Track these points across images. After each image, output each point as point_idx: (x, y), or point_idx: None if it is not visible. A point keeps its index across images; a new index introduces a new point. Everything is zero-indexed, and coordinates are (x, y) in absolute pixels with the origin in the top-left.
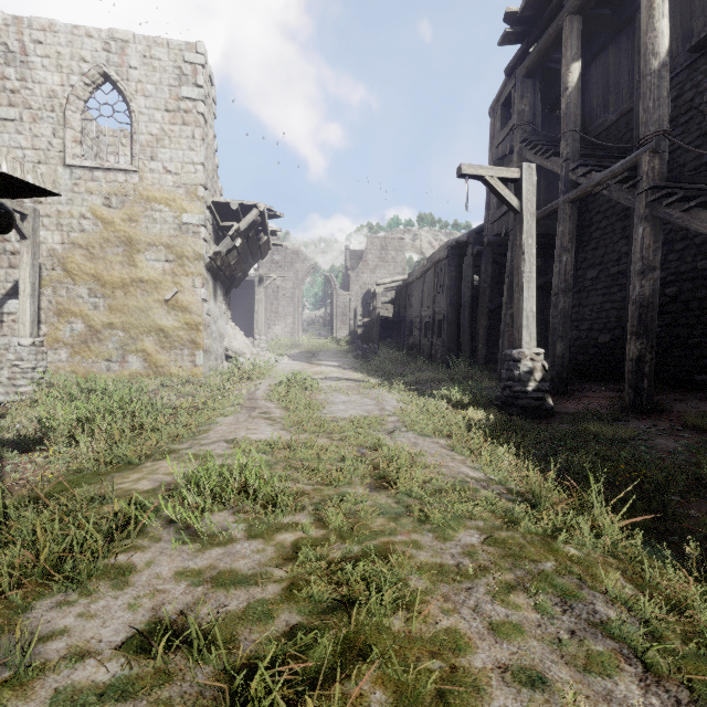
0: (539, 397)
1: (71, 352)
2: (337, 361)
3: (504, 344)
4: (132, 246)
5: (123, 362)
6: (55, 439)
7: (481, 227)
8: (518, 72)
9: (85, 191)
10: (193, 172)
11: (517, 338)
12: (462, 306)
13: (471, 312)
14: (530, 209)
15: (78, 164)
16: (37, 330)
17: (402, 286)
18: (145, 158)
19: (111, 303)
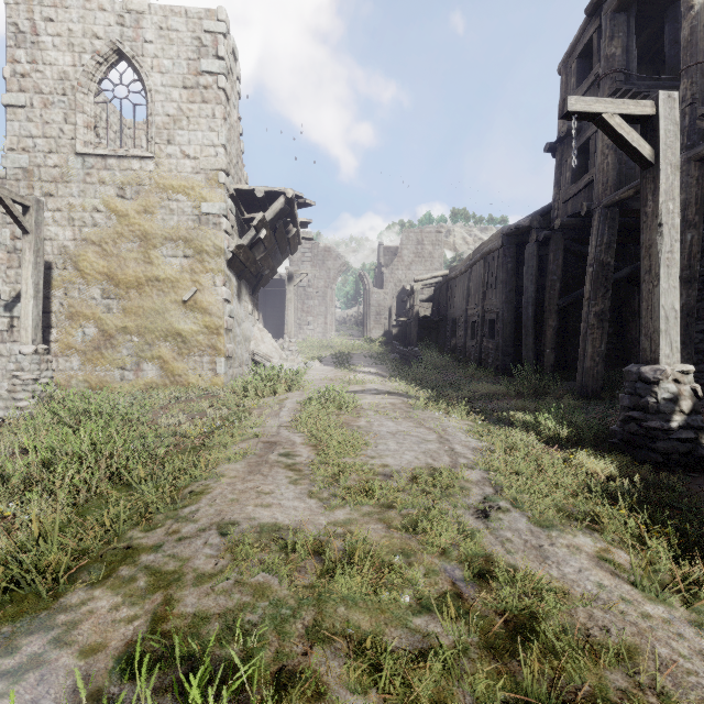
0: (692, 438)
1: (83, 360)
2: (374, 367)
3: (586, 349)
4: (147, 241)
5: (137, 371)
6: (2, 493)
7: (542, 210)
8: (606, 7)
9: (98, 181)
10: (214, 156)
11: (648, 349)
12: (523, 303)
13: (535, 310)
14: (671, 159)
15: (91, 151)
16: (41, 336)
17: (442, 282)
18: (161, 142)
19: (124, 304)
